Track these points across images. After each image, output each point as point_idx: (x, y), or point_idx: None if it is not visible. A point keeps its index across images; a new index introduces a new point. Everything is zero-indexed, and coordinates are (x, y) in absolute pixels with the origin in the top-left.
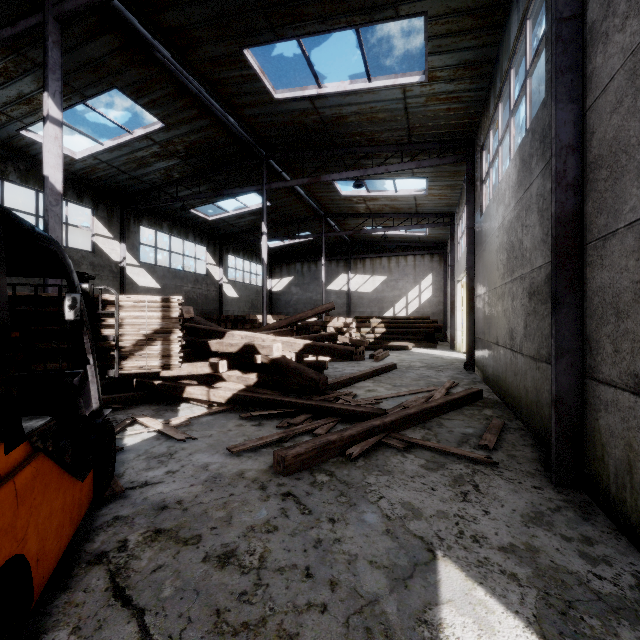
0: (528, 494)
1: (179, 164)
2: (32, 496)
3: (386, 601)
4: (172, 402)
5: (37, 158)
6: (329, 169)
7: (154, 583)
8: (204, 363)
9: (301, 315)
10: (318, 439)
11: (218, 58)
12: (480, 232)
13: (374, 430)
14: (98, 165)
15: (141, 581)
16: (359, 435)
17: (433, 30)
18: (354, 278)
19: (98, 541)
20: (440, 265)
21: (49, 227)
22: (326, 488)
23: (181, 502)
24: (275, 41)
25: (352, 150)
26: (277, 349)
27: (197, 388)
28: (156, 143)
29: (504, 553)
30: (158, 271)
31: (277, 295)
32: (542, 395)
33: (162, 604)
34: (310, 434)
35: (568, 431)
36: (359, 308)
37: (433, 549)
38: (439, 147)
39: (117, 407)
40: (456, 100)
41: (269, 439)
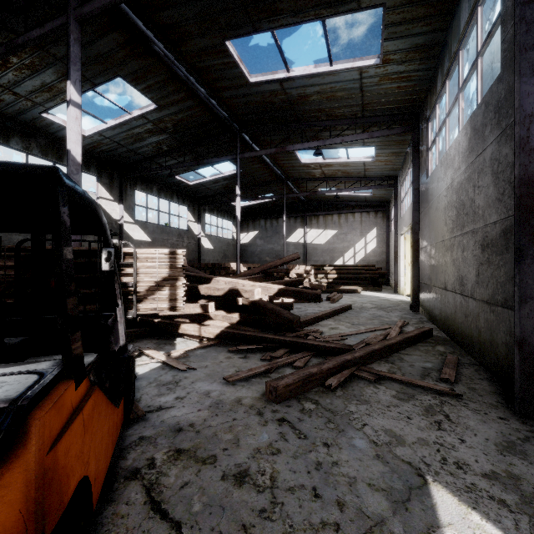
0: (496, 424)
1: (168, 138)
2: (92, 424)
3: (392, 522)
4: (169, 337)
5: (54, 136)
6: (292, 140)
7: (184, 498)
8: (196, 304)
9: (271, 264)
10: (301, 371)
11: (204, 49)
12: (426, 192)
13: (347, 364)
14: (102, 140)
15: (173, 496)
16: (335, 368)
17: (390, 19)
18: (309, 232)
19: (130, 458)
20: (383, 221)
21: None
22: (314, 415)
23: (193, 425)
24: (253, 33)
25: (313, 124)
26: (257, 293)
27: (190, 325)
28: (150, 121)
29: (488, 480)
30: (149, 227)
31: (244, 246)
32: (497, 335)
33: (195, 518)
34: (290, 366)
35: (531, 369)
36: (313, 257)
37: (422, 474)
38: (388, 120)
39: None
40: (406, 79)
41: (257, 370)
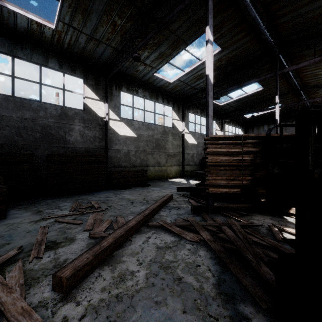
0: None
1: (218, 73)
2: None
3: None
4: (273, 214)
5: (155, 86)
6: None
7: None
8: None
9: None
10: None
11: None
12: None
13: None
14: (178, 84)
15: None
16: None
17: None
18: None
19: None
20: None
21: (208, 104)
22: None
23: None
24: None
25: None
26: None
27: None
28: None
29: None
30: (196, 135)
31: None
32: None
33: None
34: None
35: None
36: None
37: None
38: None
39: (244, 213)
40: None
41: None
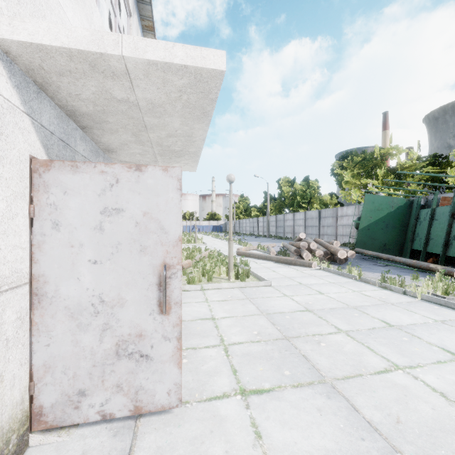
0: None
1: None
2: None
3: None
4: None
5: None
6: None
7: None
8: None
9: None
10: None
11: None
12: None
13: None
14: None
15: None
16: None
17: None
18: None
19: None
20: None
21: None
22: None
23: None
24: None
25: None
26: None
27: None
28: None
29: None
30: None
31: None
32: None
33: None
34: None
35: None
36: None
37: None
38: None
39: None
40: None
41: None
